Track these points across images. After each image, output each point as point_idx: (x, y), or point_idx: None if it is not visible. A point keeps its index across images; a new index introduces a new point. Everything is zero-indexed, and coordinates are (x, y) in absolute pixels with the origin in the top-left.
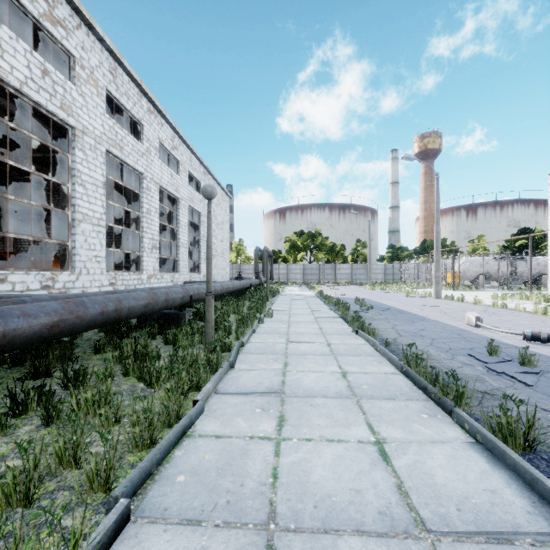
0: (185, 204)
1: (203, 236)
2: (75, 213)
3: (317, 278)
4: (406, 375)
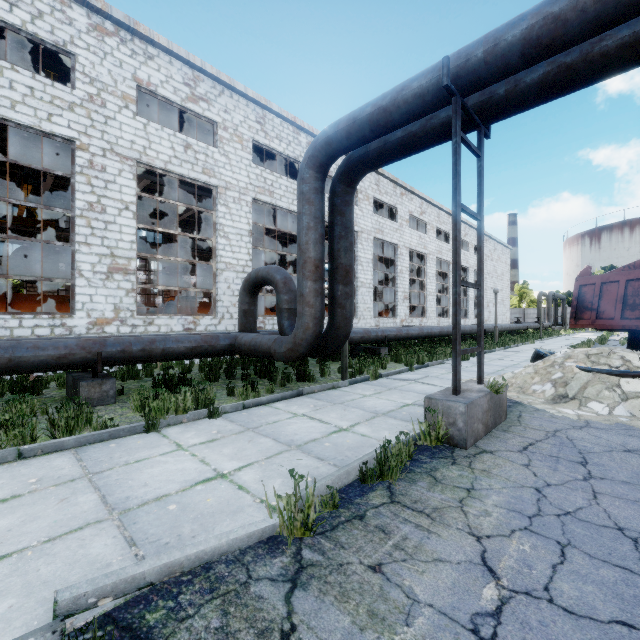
0: (472, 270)
1: (485, 290)
2: (427, 292)
3: None
4: None
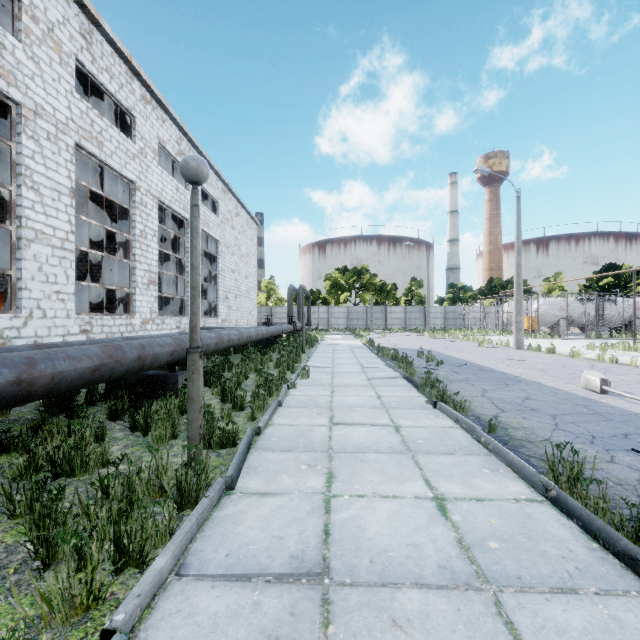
0: None
1: (221, 270)
2: (21, 229)
3: (364, 324)
4: (561, 508)
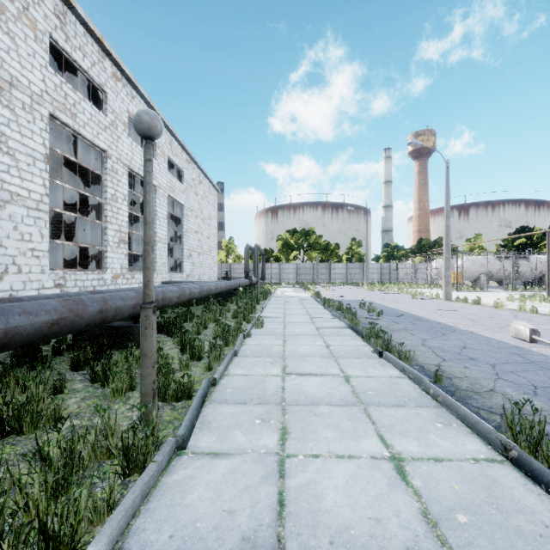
0: (163, 194)
1: (186, 231)
2: None
3: (311, 278)
4: (525, 471)
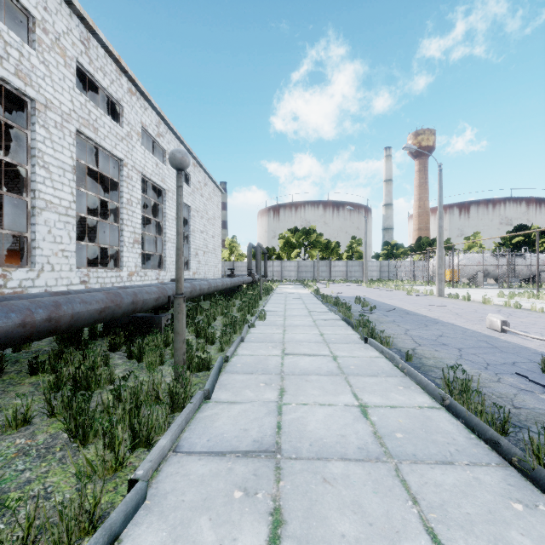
0: (172, 197)
1: (192, 231)
2: (35, 200)
3: (312, 276)
4: (452, 412)
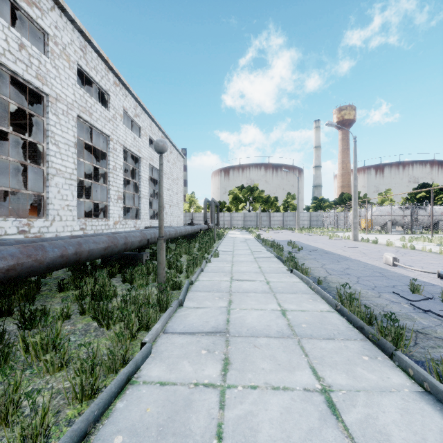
0: (146, 163)
1: None
2: (49, 168)
3: (255, 224)
4: (340, 313)
